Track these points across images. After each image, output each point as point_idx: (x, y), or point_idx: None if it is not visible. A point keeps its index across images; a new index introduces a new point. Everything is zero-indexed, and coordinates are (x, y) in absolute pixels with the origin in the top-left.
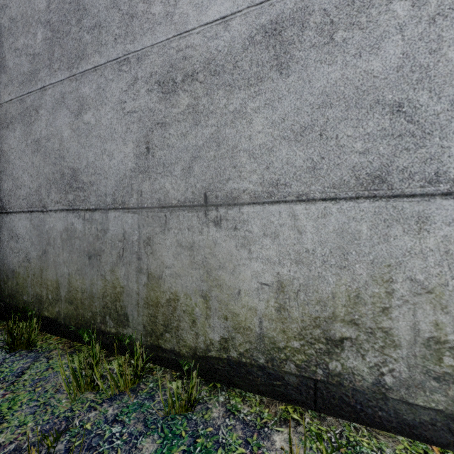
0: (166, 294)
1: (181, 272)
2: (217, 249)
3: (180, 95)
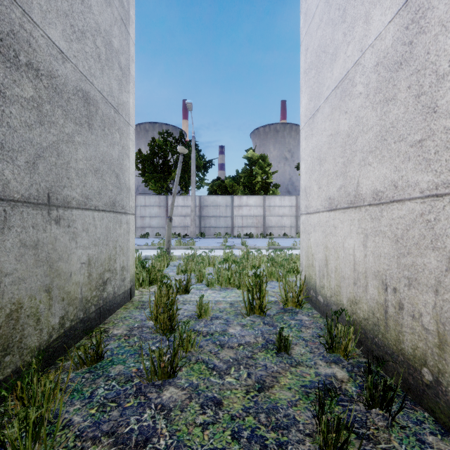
0: (6, 309)
1: (26, 274)
2: (58, 244)
3: (25, 78)
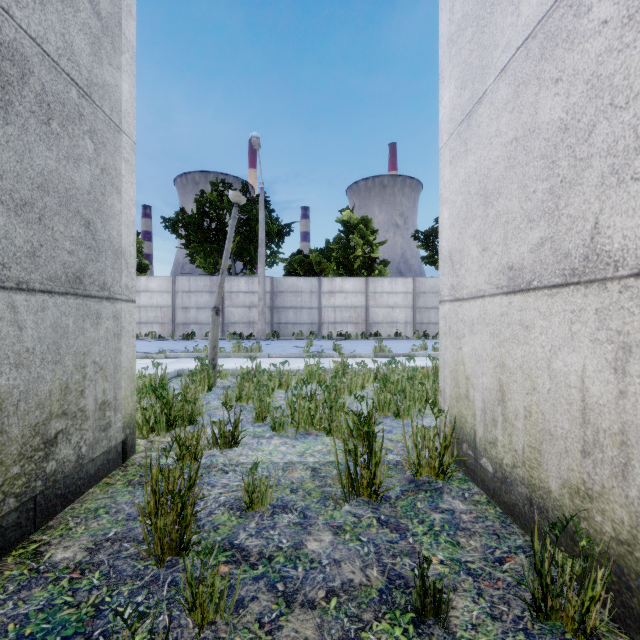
0: None
1: None
2: None
3: None
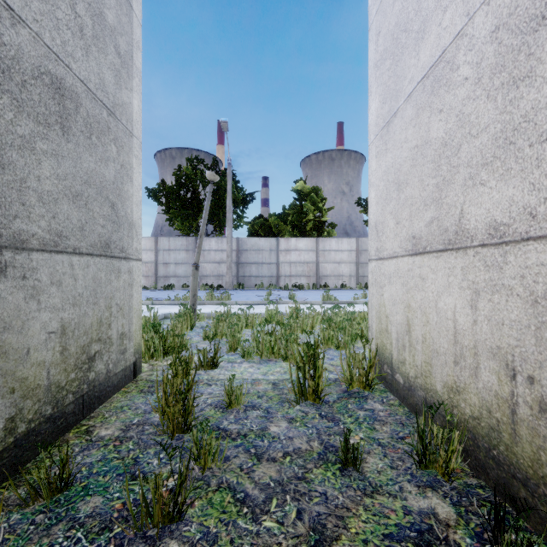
0: None
1: None
2: (2, 305)
3: None
